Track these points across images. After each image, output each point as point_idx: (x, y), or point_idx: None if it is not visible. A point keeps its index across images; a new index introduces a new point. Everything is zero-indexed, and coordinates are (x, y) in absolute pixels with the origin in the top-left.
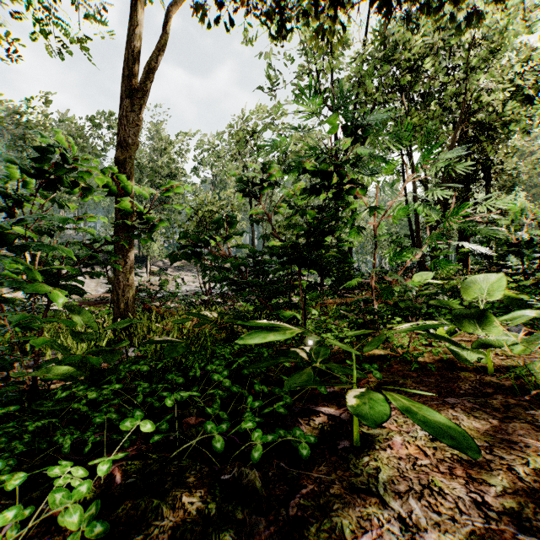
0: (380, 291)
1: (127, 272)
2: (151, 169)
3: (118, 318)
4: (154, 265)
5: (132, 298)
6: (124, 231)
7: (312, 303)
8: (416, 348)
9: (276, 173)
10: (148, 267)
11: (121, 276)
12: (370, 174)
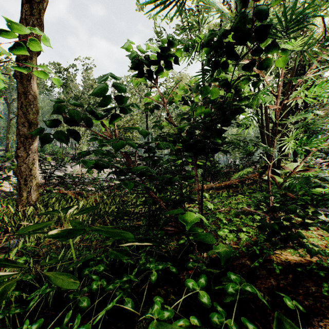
0: (241, 178)
1: (30, 163)
2: (82, 98)
3: (20, 205)
4: None
5: (35, 186)
6: (27, 126)
7: (205, 194)
8: (328, 247)
9: (166, 47)
10: None
11: (23, 166)
12: (290, 32)
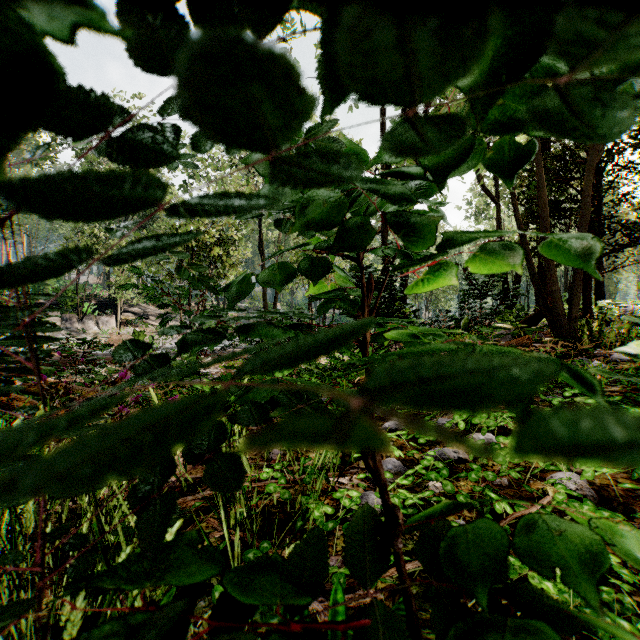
0: None
1: None
2: None
3: None
4: (131, 312)
5: None
6: None
7: None
8: None
9: None
10: (119, 314)
11: None
12: None
